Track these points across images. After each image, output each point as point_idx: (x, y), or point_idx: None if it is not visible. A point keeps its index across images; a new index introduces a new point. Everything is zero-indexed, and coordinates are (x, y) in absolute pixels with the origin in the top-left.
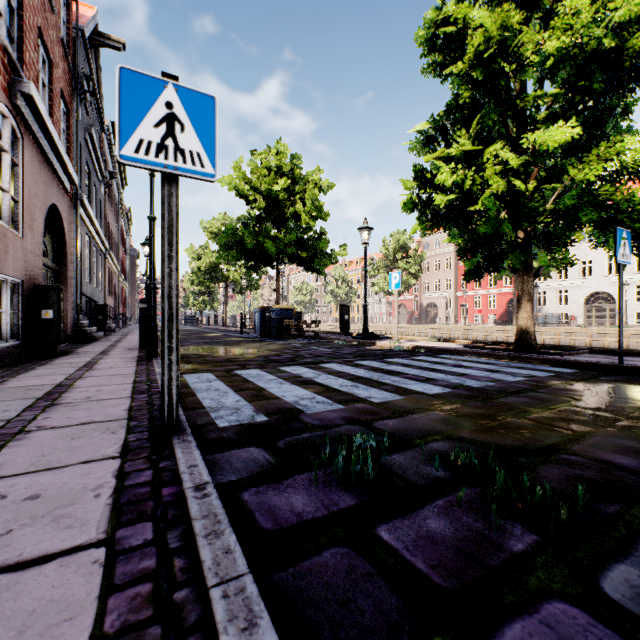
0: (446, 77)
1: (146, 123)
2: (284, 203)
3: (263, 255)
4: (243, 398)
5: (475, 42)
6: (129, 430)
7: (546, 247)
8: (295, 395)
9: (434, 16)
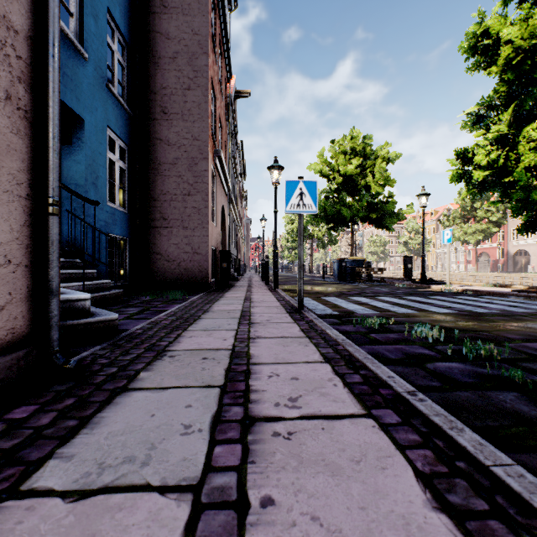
0: None
1: (293, 198)
2: (356, 177)
3: (340, 219)
4: (327, 307)
5: (504, 53)
6: (285, 309)
7: None
8: (354, 308)
9: (474, 30)
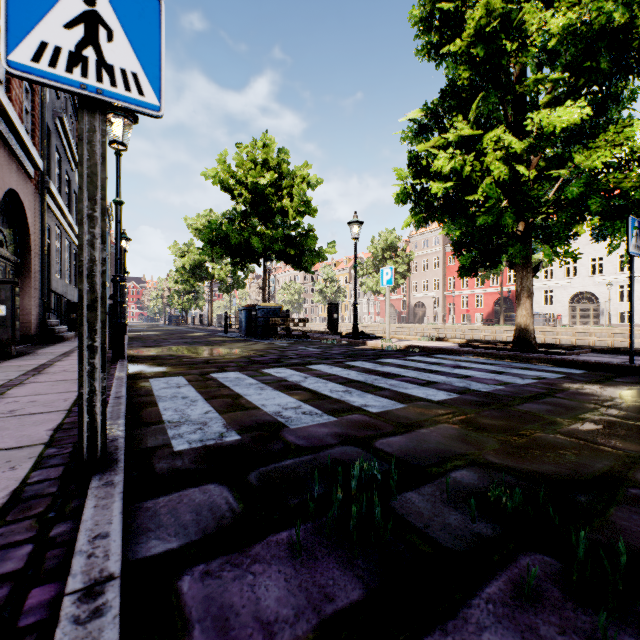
0: (441, 61)
1: (51, 20)
2: (271, 198)
3: (249, 252)
4: (214, 408)
5: (476, 16)
6: (38, 463)
7: (545, 241)
8: (277, 404)
9: None
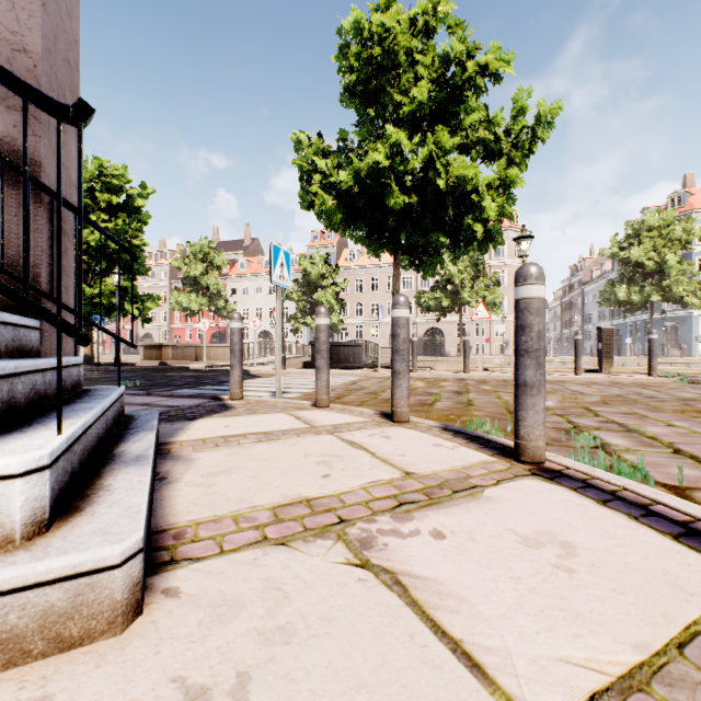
0: None
1: None
2: None
3: None
4: None
5: None
6: None
7: None
8: None
9: None
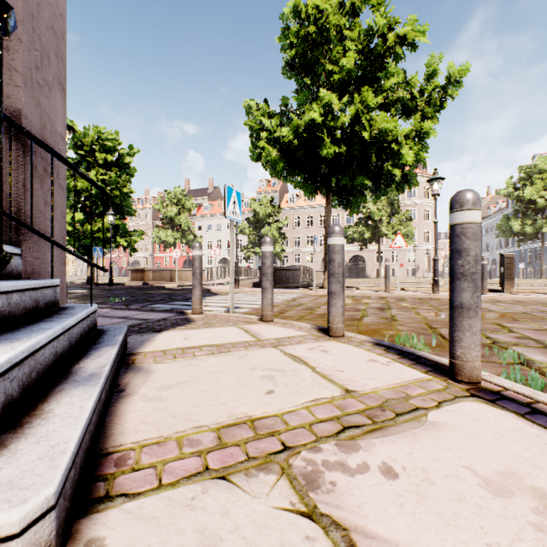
0: None
1: None
2: None
3: None
4: None
5: None
6: None
7: None
8: None
9: None
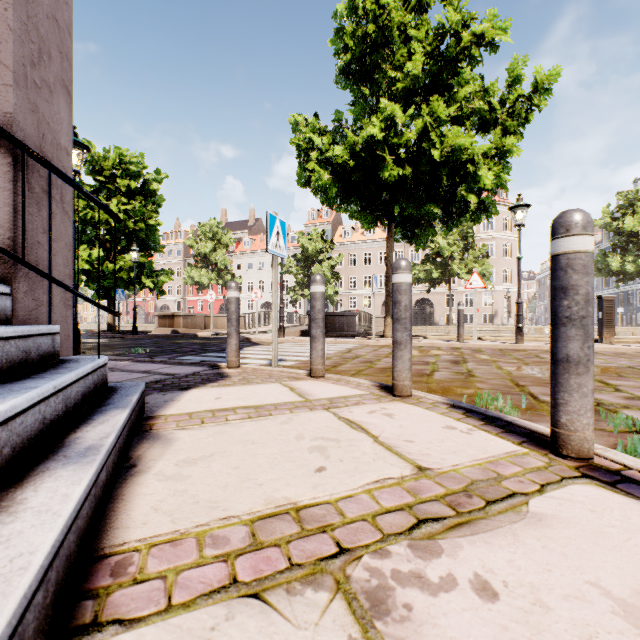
0: None
1: None
2: None
3: None
4: None
5: None
6: None
7: None
8: None
9: None
